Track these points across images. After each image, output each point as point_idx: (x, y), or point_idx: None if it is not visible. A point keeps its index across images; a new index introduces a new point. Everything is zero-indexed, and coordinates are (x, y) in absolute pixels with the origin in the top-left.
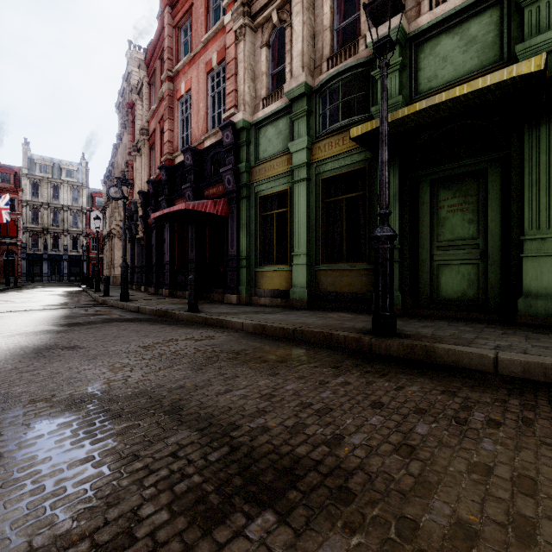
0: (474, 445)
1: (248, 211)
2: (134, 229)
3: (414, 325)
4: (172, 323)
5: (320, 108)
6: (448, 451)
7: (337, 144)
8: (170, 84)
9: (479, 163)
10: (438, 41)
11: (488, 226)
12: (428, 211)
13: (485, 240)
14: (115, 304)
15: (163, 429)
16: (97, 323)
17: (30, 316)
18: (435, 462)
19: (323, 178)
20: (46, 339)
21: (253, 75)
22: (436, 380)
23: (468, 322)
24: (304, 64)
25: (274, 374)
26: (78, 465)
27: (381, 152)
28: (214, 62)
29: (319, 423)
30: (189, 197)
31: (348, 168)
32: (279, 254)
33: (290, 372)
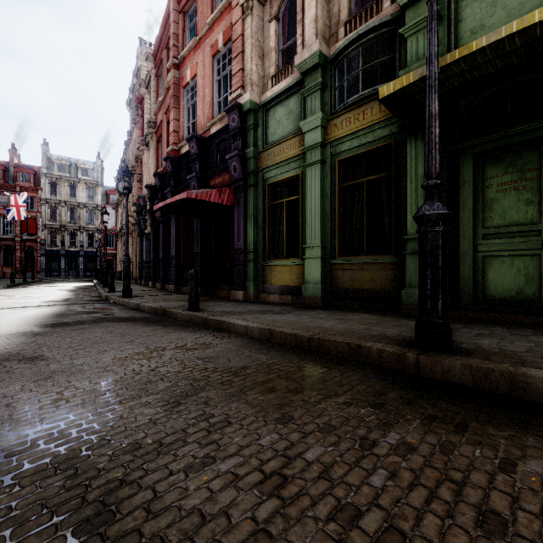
0: None
1: (256, 201)
2: (142, 224)
3: (464, 333)
4: (168, 323)
5: (336, 80)
6: None
7: (357, 119)
8: (175, 71)
9: (542, 128)
10: None
11: None
12: (470, 192)
13: None
14: (116, 300)
15: None
16: (86, 324)
17: (22, 313)
18: None
19: (339, 159)
20: (13, 344)
21: (261, 52)
22: None
23: (534, 329)
24: (317, 31)
25: (285, 420)
26: None
27: (429, 102)
28: (220, 43)
29: None
30: (194, 188)
31: (370, 146)
32: (289, 247)
33: (309, 414)
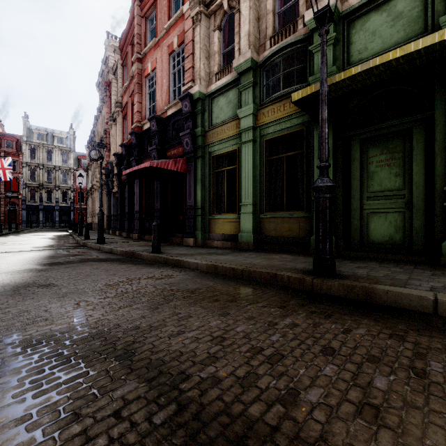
0: (444, 406)
1: (203, 168)
2: (110, 185)
3: (349, 266)
4: (137, 262)
5: (264, 80)
6: (417, 415)
7: (279, 110)
8: (139, 64)
9: (405, 123)
10: (368, 18)
11: (413, 178)
12: (358, 166)
13: (410, 191)
14: (92, 246)
15: (111, 378)
16: (75, 263)
17: (20, 256)
18: (407, 431)
19: (266, 139)
20: (27, 277)
21: (207, 54)
22: (381, 322)
23: (397, 263)
24: (250, 42)
25: (225, 314)
26: (12, 427)
27: (321, 110)
28: (175, 45)
29: (271, 373)
30: (154, 158)
31: (288, 130)
32: (229, 204)
33: (240, 312)
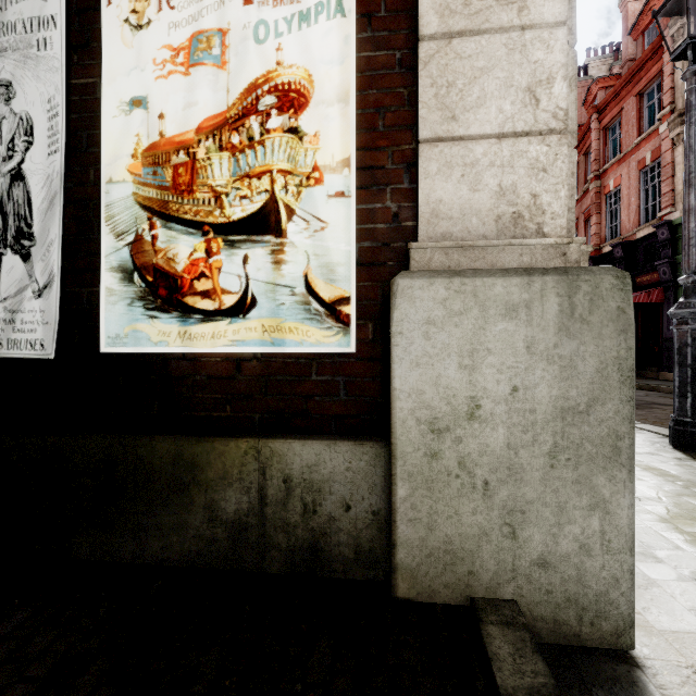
0: None
1: None
2: None
3: None
4: None
5: None
6: None
7: None
8: (596, 182)
9: None
10: None
11: None
12: None
13: None
14: None
15: None
16: None
17: None
18: None
19: None
20: None
21: None
22: None
23: None
24: None
25: None
26: None
27: None
28: (647, 161)
29: None
30: None
31: None
32: None
33: None
